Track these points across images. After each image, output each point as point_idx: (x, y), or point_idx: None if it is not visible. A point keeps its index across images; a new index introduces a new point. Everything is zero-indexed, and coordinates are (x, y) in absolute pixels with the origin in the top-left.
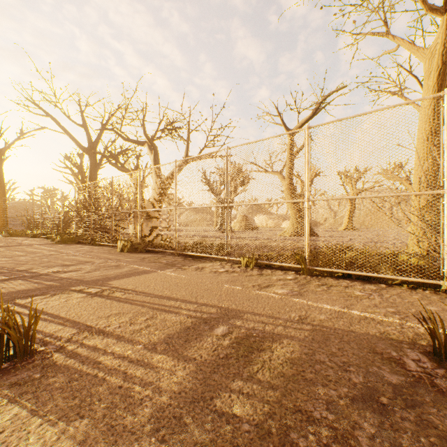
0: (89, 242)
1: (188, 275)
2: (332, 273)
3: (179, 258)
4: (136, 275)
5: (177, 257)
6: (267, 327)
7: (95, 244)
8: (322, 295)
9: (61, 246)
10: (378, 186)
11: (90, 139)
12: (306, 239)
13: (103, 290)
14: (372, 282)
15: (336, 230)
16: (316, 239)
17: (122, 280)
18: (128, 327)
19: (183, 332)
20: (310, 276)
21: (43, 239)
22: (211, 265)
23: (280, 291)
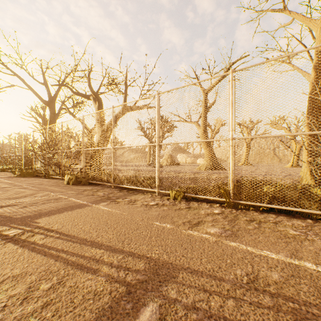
0: (44, 175)
1: (120, 209)
2: (255, 206)
3: (115, 190)
4: (69, 210)
5: (114, 189)
6: (213, 303)
7: (48, 177)
8: (257, 236)
9: (20, 179)
10: (266, 133)
11: (50, 94)
12: (231, 175)
13: (24, 231)
14: (296, 216)
15: (236, 165)
16: (225, 172)
17: (52, 217)
18: (16, 308)
19: (93, 319)
20: (235, 210)
21: (10, 173)
22: (143, 197)
23: (212, 230)
